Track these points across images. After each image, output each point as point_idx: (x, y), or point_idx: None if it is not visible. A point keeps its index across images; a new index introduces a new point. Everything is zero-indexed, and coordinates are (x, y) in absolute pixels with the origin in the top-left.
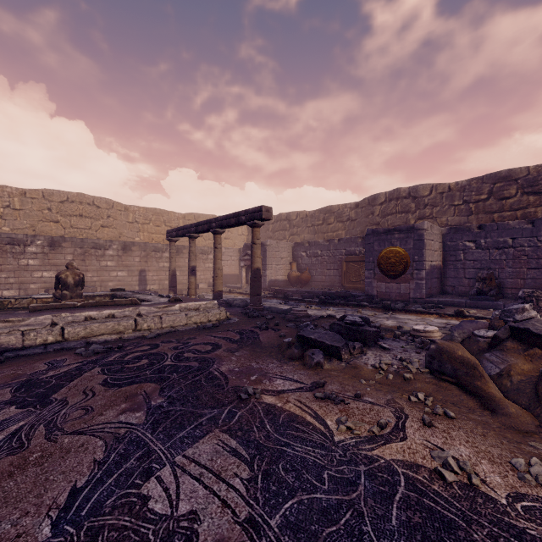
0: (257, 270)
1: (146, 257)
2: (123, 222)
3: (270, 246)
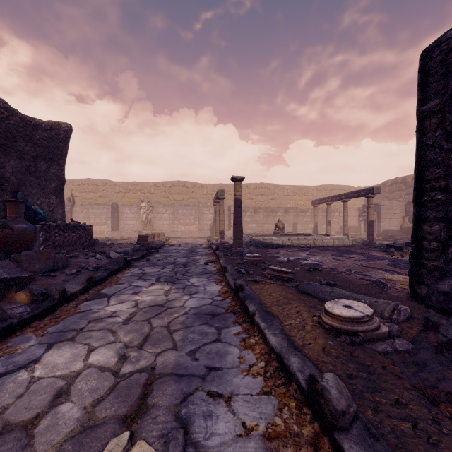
0: (371, 221)
1: (296, 215)
2: (281, 196)
3: (384, 205)
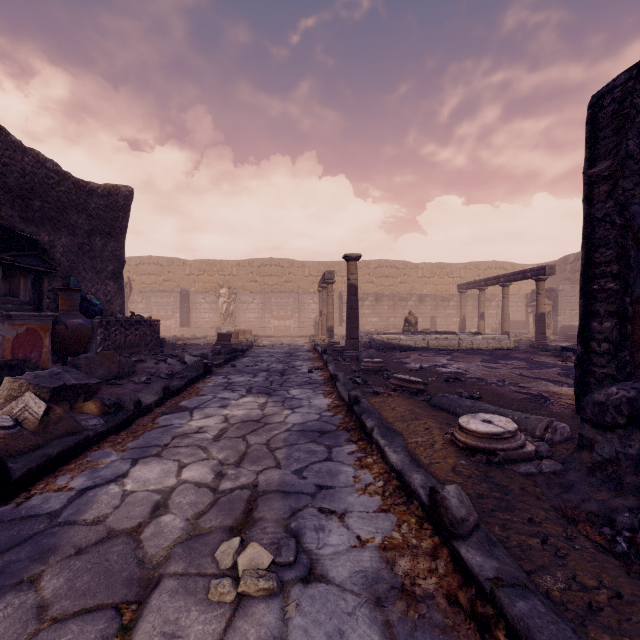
0: (542, 314)
1: (436, 305)
2: (414, 278)
3: (562, 291)
